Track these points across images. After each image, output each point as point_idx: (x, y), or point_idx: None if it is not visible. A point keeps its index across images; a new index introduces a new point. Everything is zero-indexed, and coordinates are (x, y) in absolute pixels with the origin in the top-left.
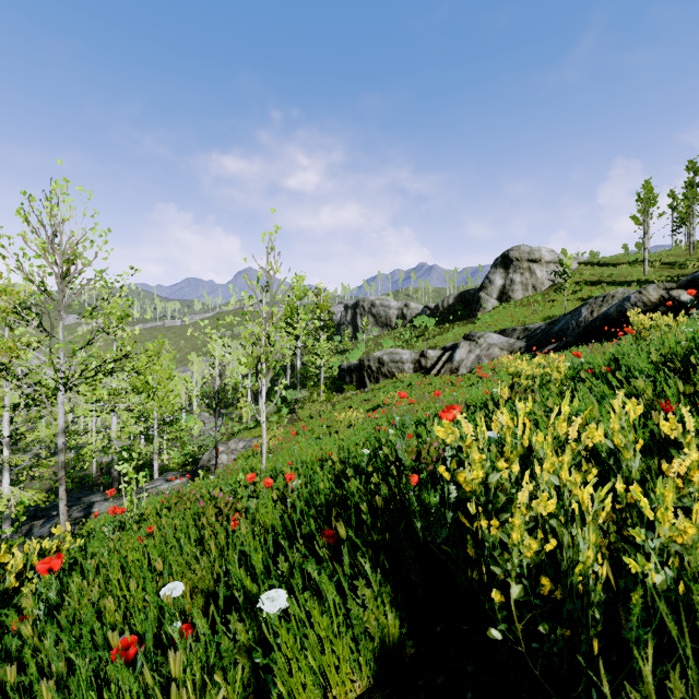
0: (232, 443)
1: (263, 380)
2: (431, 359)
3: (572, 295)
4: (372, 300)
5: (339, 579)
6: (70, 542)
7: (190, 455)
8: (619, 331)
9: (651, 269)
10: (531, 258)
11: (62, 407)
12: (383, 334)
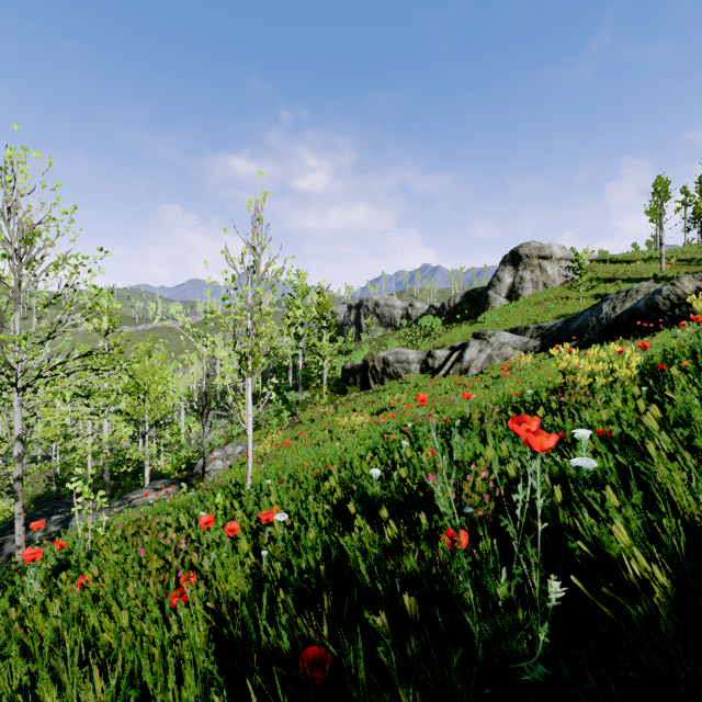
0: (229, 448)
1: (249, 379)
2: (439, 359)
3: (586, 292)
4: (377, 300)
5: None
6: None
7: (187, 460)
8: (649, 327)
9: (668, 265)
10: (541, 254)
11: (19, 411)
12: (388, 335)
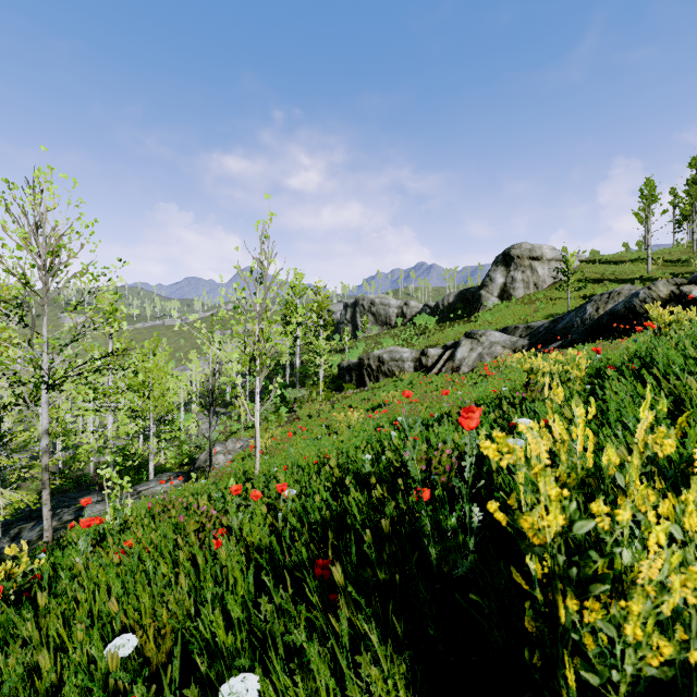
0: (229, 443)
1: (257, 378)
2: (432, 358)
3: (575, 293)
4: (372, 299)
5: (335, 630)
6: (26, 564)
7: (188, 455)
8: (627, 328)
9: (654, 266)
10: (532, 255)
11: (46, 407)
12: (383, 333)
